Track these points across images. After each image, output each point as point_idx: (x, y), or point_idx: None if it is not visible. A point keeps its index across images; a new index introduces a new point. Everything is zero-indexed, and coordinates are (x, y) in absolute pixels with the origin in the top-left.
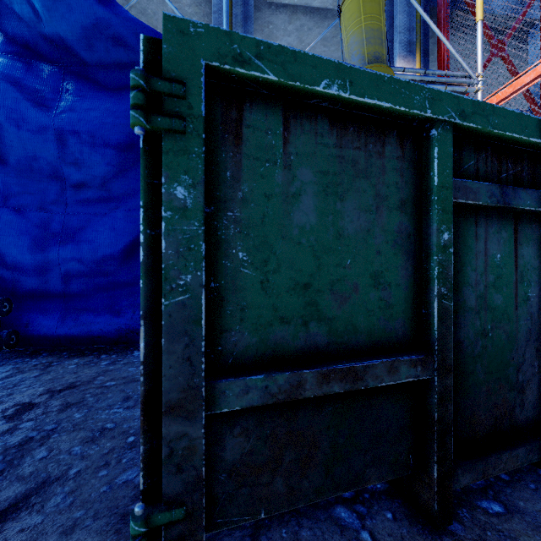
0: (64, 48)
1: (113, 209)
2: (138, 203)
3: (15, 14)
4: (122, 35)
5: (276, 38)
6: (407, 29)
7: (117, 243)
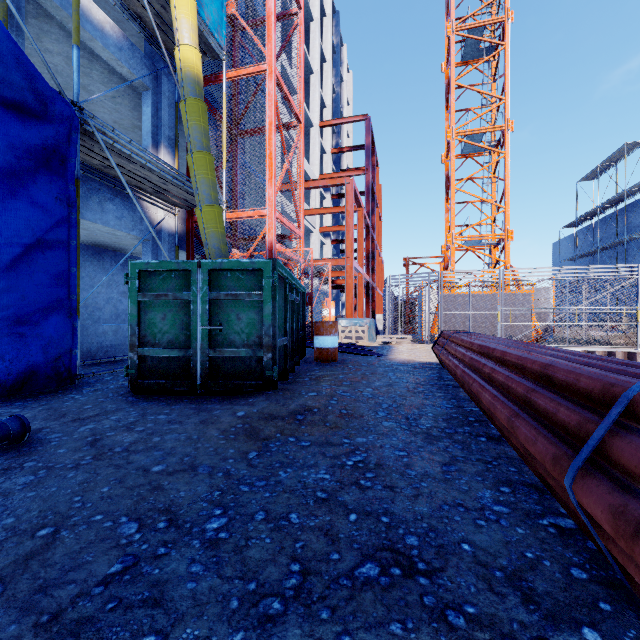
0: None
1: None
2: None
3: None
4: None
5: None
6: (169, 126)
7: None
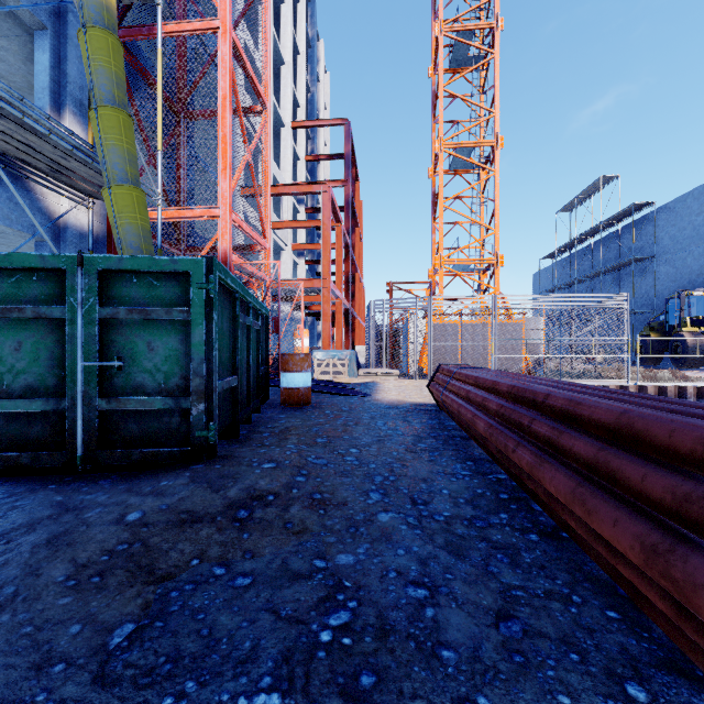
0: None
1: None
2: None
3: None
4: None
5: None
6: (78, 85)
7: None
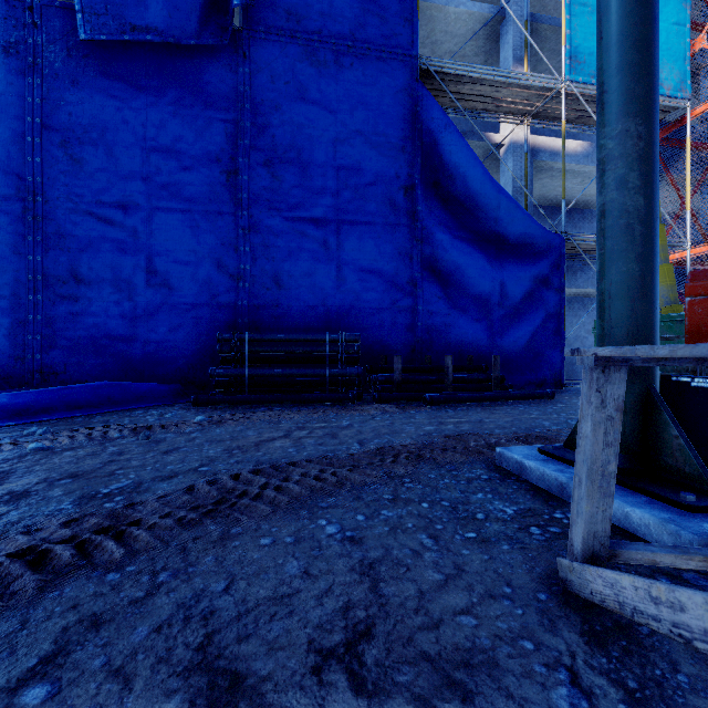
0: (499, 237)
1: (519, 319)
2: (531, 316)
3: (476, 219)
4: (534, 234)
5: None
6: None
7: (523, 337)
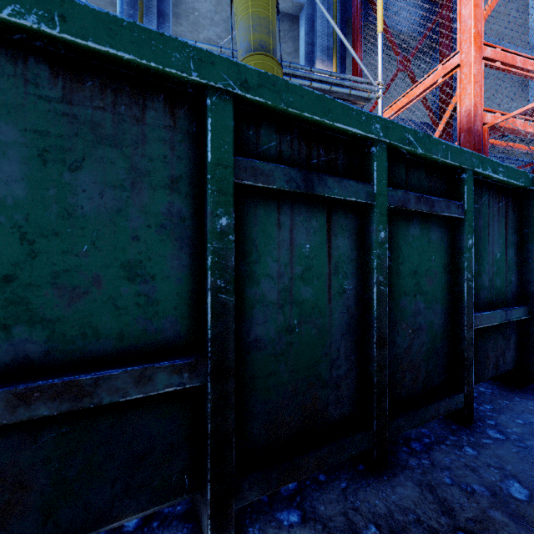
0: None
1: None
2: None
3: None
4: None
5: (203, 27)
6: (326, 34)
7: None
